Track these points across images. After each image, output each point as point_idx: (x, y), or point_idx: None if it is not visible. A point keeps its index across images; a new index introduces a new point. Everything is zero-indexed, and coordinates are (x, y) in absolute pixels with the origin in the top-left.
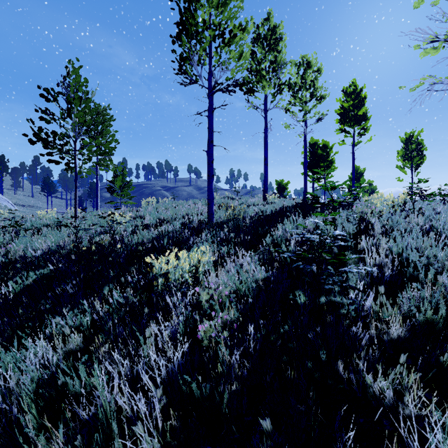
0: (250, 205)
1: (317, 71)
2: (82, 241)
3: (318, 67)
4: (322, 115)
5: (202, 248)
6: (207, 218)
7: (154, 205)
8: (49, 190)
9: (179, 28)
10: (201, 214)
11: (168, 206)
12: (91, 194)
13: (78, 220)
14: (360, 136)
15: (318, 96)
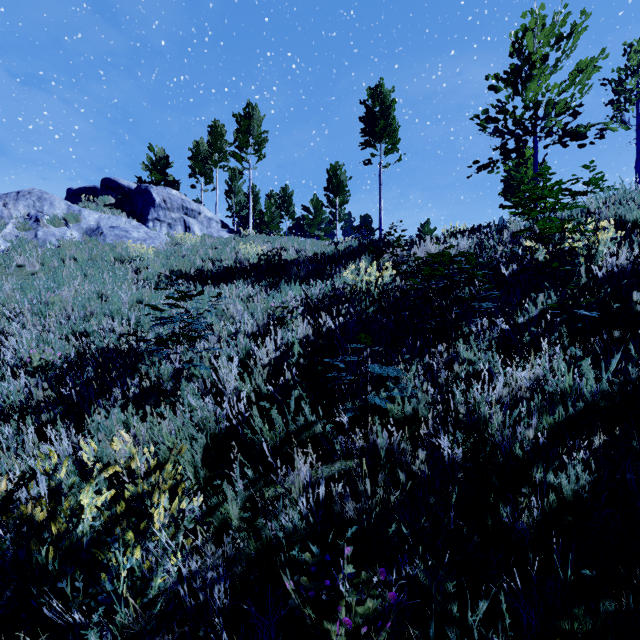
0: None
1: None
2: None
3: None
4: None
5: None
6: None
7: None
8: None
9: (611, 102)
10: None
11: None
12: None
13: None
14: None
15: None
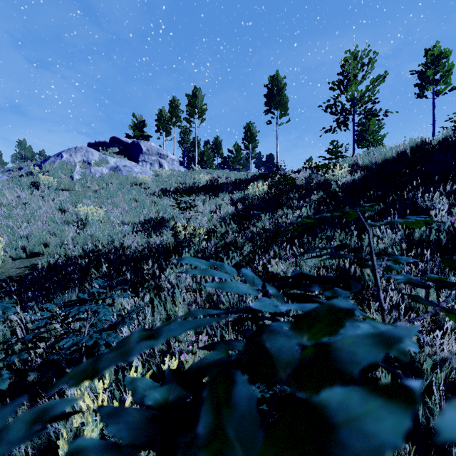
0: None
1: None
2: None
3: None
4: None
5: None
6: None
7: None
8: None
9: (416, 85)
10: None
11: None
12: None
13: None
14: None
15: None
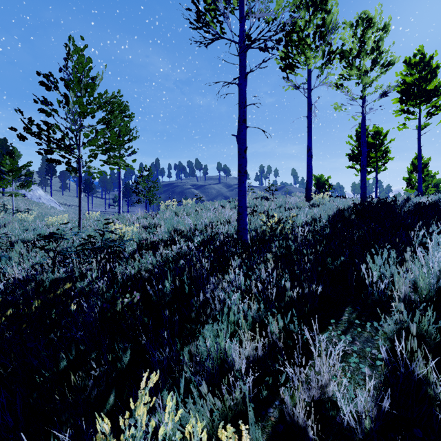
0: (291, 208)
1: (383, 28)
2: (0, 303)
3: (385, 23)
4: (388, 87)
5: (225, 433)
6: (237, 234)
7: (174, 209)
8: (89, 190)
9: None
10: (229, 223)
11: (190, 210)
12: (126, 194)
13: (81, 230)
14: (430, 116)
15: (383, 63)
